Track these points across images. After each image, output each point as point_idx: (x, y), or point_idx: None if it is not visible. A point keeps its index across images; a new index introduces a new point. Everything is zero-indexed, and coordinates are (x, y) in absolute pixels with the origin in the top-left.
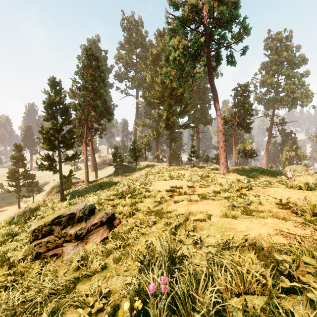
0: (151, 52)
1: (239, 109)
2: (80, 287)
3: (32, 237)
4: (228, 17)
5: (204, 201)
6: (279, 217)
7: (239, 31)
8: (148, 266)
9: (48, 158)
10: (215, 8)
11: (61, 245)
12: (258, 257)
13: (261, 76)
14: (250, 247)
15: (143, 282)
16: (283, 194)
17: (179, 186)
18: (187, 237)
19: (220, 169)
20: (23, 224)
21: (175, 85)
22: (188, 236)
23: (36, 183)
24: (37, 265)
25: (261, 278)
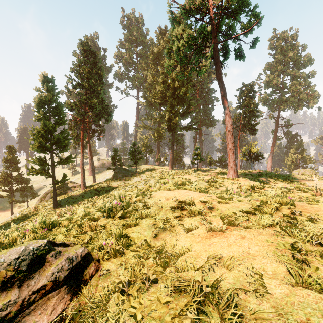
0: (152, 50)
1: (244, 110)
2: None
3: None
4: (237, 5)
5: (234, 231)
6: None
7: (250, 21)
8: None
9: (40, 161)
10: None
11: None
12: None
13: (266, 76)
14: None
15: None
16: None
17: (190, 202)
18: None
19: (228, 174)
20: None
21: (177, 85)
22: None
23: (31, 187)
24: None
25: None
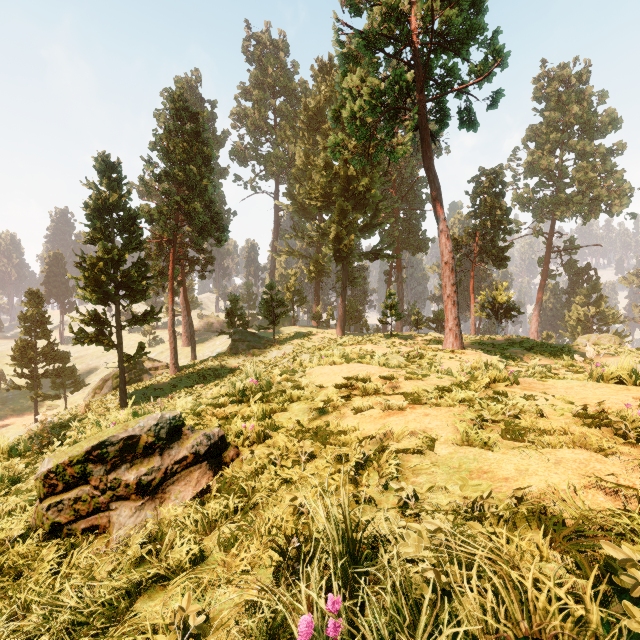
0: (305, 104)
1: (483, 219)
2: (144, 607)
3: (43, 488)
4: (462, 31)
5: (418, 410)
6: (589, 447)
7: (486, 60)
8: (297, 562)
9: (95, 319)
10: (435, 12)
11: (107, 507)
12: (553, 544)
13: (528, 153)
14: (531, 518)
15: (283, 611)
16: (584, 393)
17: (364, 378)
18: (384, 489)
19: (445, 342)
20: (36, 455)
21: (354, 172)
22: (386, 487)
23: (72, 370)
24: (53, 553)
25: (570, 603)
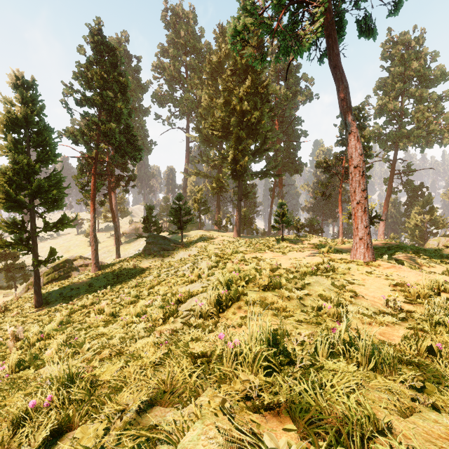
0: (209, 59)
1: None
2: None
3: None
4: None
5: None
6: None
7: None
8: None
9: (9, 225)
10: None
11: None
12: None
13: (378, 99)
14: None
15: None
16: None
17: None
18: None
19: (355, 252)
20: None
21: (247, 107)
22: None
23: (22, 265)
24: None
25: None
